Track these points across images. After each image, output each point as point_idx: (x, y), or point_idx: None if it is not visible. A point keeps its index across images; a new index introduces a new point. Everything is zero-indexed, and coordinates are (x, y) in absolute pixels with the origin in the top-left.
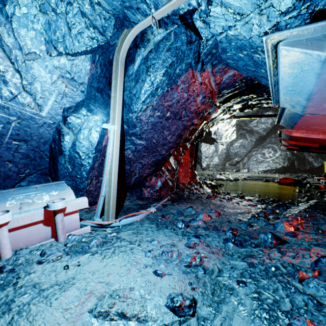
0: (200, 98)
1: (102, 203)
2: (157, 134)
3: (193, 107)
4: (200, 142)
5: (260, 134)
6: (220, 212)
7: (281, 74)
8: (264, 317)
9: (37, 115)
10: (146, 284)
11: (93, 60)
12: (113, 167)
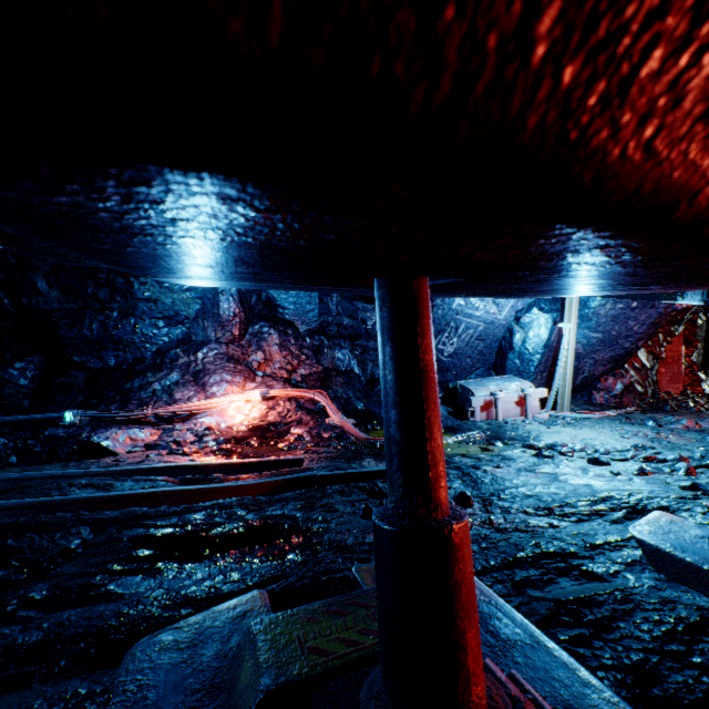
0: None
1: (553, 397)
2: (618, 325)
3: None
4: None
5: None
6: None
7: None
8: (705, 453)
9: (496, 319)
10: (615, 439)
11: None
12: (569, 363)
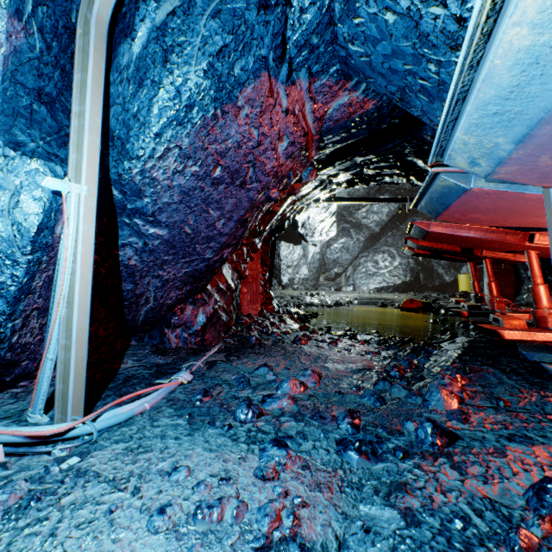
0: (284, 143)
1: (48, 377)
2: (194, 215)
3: (270, 162)
4: (279, 241)
5: (371, 230)
6: (320, 371)
7: (496, 56)
8: None
9: None
10: None
11: (15, 8)
12: (78, 289)
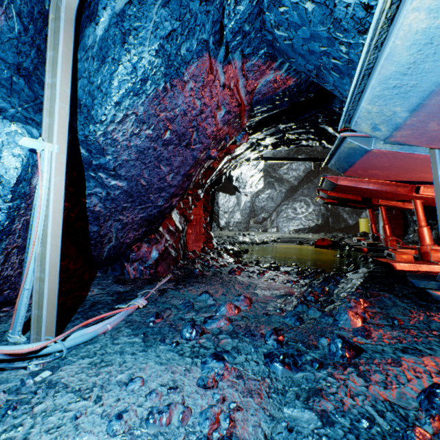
0: (222, 112)
1: (26, 304)
2: (148, 170)
3: (210, 127)
4: (218, 192)
5: (291, 183)
6: (251, 297)
7: (398, 37)
8: None
9: None
10: None
11: None
12: (50, 230)
